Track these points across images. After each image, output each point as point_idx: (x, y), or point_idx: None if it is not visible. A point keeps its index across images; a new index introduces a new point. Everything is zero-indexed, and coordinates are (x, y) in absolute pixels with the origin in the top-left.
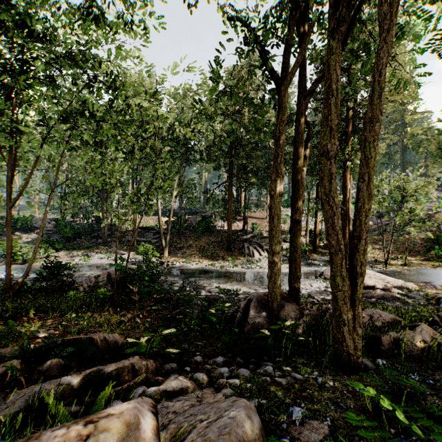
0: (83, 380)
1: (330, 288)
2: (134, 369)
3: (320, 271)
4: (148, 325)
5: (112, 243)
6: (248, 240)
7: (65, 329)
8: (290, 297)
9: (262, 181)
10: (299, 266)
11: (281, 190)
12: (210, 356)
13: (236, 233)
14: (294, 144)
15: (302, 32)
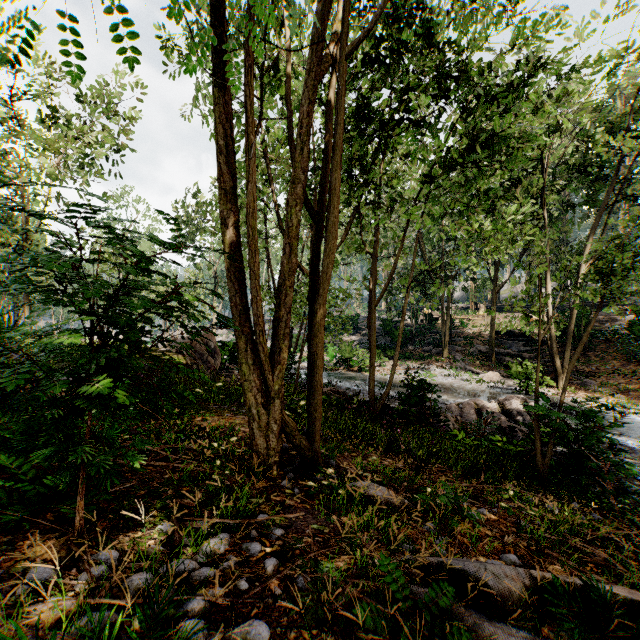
0: None
1: None
2: None
3: None
4: None
5: (455, 354)
6: None
7: (517, 522)
8: None
9: None
10: None
11: None
12: None
13: None
14: None
15: None
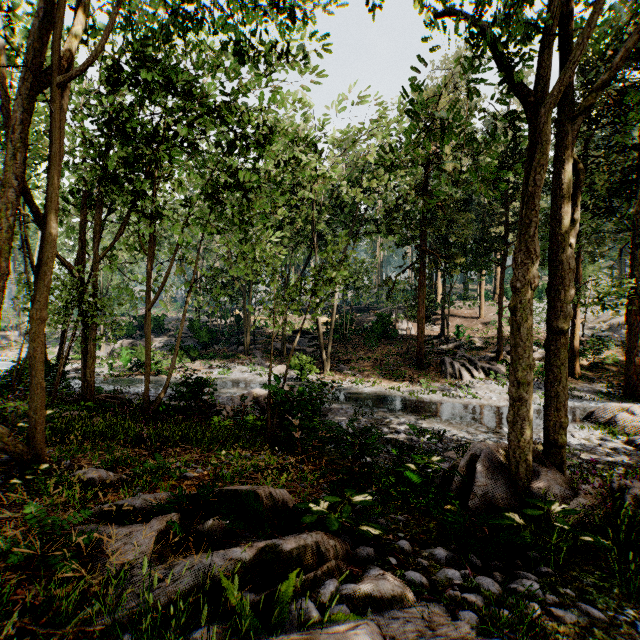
0: (257, 556)
1: (610, 441)
2: (318, 550)
3: (586, 410)
4: (317, 476)
5: (255, 351)
6: (451, 352)
7: (215, 471)
8: (547, 457)
9: (474, 260)
10: (564, 406)
11: (533, 279)
12: (422, 543)
13: (430, 341)
14: (554, 201)
15: (569, 9)
